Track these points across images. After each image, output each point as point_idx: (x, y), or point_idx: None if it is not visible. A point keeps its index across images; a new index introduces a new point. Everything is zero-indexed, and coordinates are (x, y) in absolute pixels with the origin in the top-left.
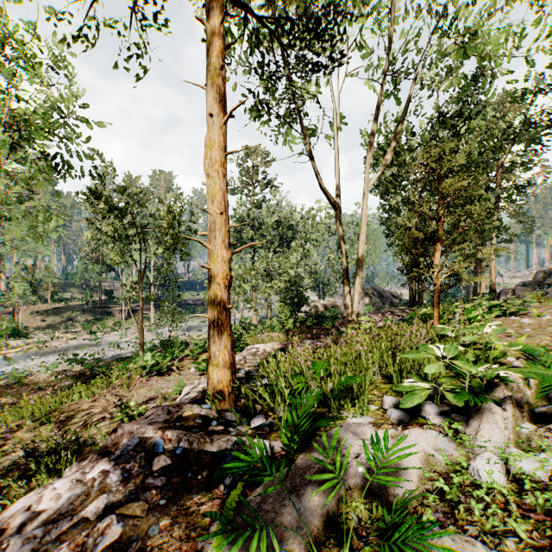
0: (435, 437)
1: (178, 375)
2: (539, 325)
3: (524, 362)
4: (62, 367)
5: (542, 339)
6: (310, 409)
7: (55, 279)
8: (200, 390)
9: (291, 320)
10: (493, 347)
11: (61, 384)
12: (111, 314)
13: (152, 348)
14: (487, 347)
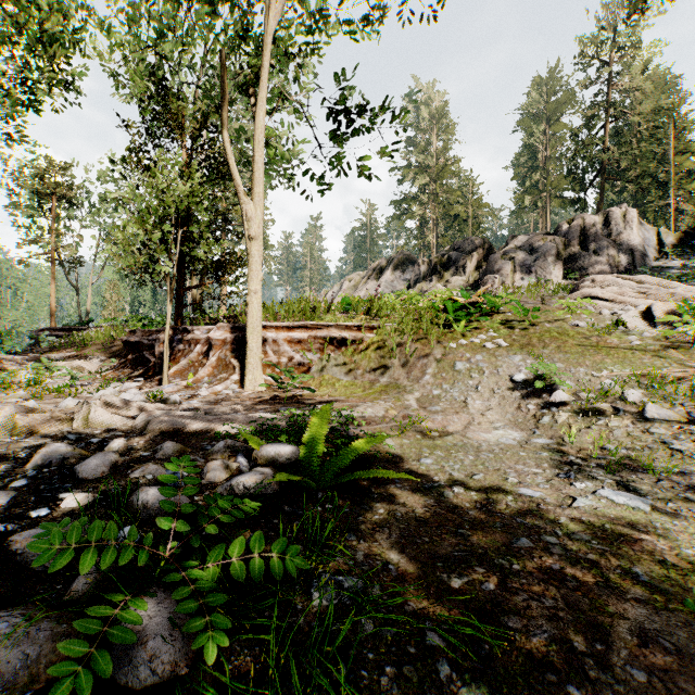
0: None
1: None
2: None
3: None
4: None
5: None
6: None
7: None
8: None
9: None
10: None
11: None
12: None
13: None
14: None
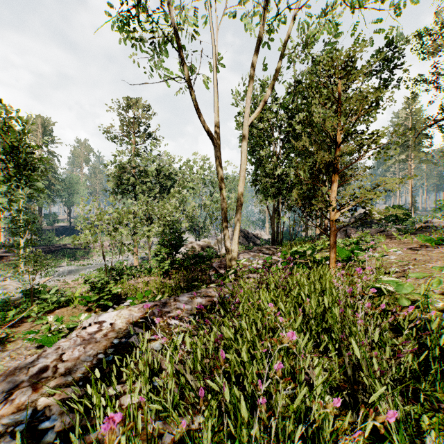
0: None
1: (1, 352)
2: (411, 261)
3: None
4: None
5: None
6: None
7: None
8: None
9: (168, 263)
10: None
11: None
12: None
13: (4, 302)
14: None
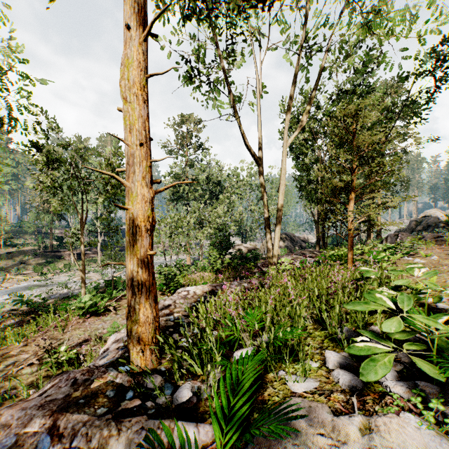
0: (418, 429)
1: (115, 315)
2: (433, 264)
3: (447, 303)
4: (11, 307)
5: (445, 278)
6: (247, 383)
7: (8, 226)
8: (121, 345)
9: (219, 261)
10: (419, 289)
11: (8, 323)
12: (62, 257)
13: (96, 288)
14: (417, 290)
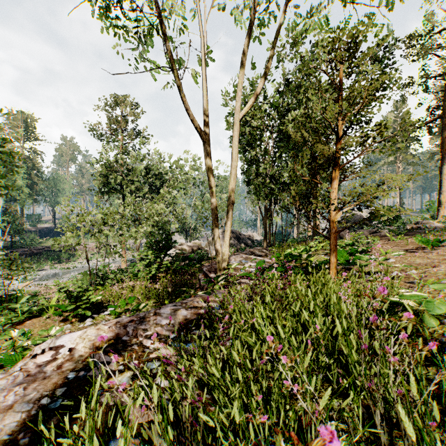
0: None
1: None
2: (413, 265)
3: None
4: None
5: None
6: None
7: None
8: None
9: (155, 266)
10: None
11: None
12: None
13: None
14: None
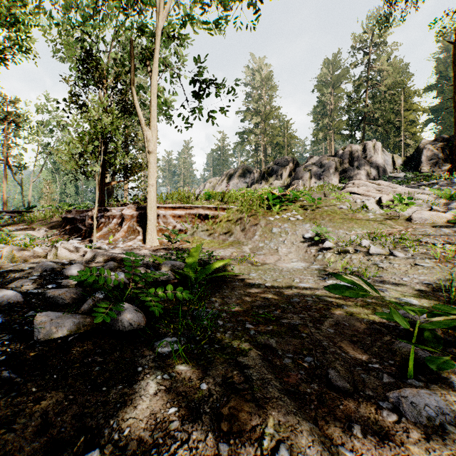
0: None
1: None
2: None
3: None
4: None
5: None
6: None
7: None
8: None
9: None
10: None
11: None
12: None
13: None
14: None
